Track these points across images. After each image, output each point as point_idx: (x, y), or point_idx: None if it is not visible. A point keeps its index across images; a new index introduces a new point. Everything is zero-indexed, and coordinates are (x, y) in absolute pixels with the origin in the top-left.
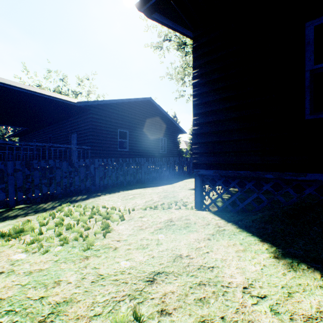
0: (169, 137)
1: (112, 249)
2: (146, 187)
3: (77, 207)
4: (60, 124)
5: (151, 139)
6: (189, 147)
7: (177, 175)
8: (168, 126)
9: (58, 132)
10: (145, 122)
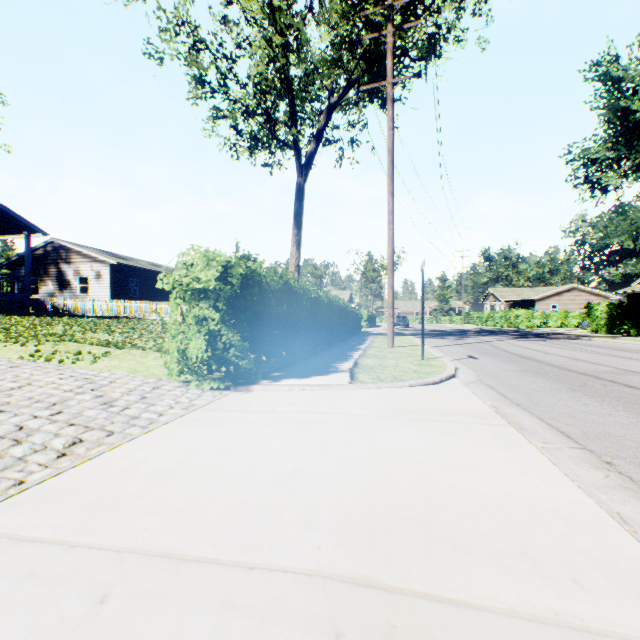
0: None
1: None
2: None
3: None
4: None
5: None
6: None
7: None
8: None
9: None
10: None
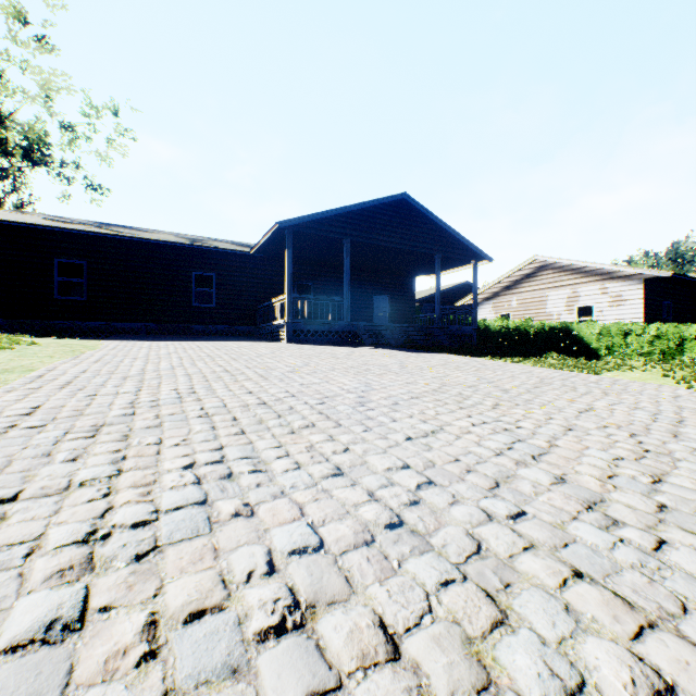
0: None
1: None
2: None
3: None
4: None
5: None
6: None
7: None
8: None
9: None
10: None
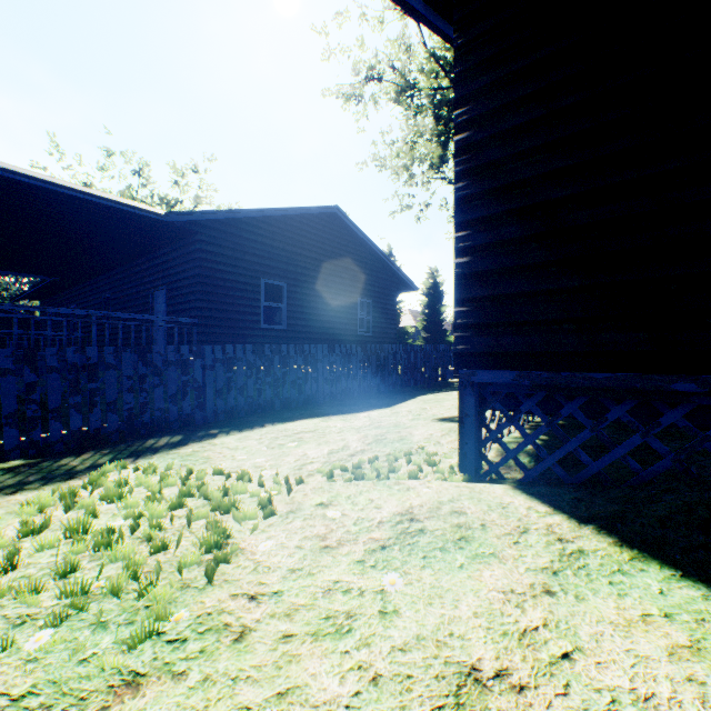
0: (379, 299)
1: (231, 638)
2: (328, 415)
3: (145, 472)
4: (129, 269)
5: (337, 302)
6: (421, 322)
7: (400, 385)
8: (377, 274)
9: (126, 288)
10: (324, 263)
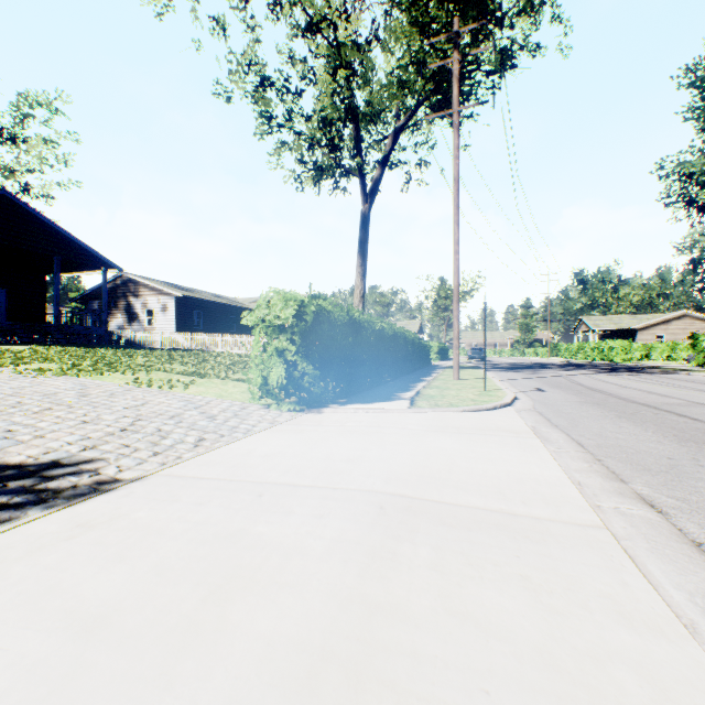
0: None
1: None
2: None
3: None
4: None
5: None
6: None
7: None
8: None
9: None
10: None
